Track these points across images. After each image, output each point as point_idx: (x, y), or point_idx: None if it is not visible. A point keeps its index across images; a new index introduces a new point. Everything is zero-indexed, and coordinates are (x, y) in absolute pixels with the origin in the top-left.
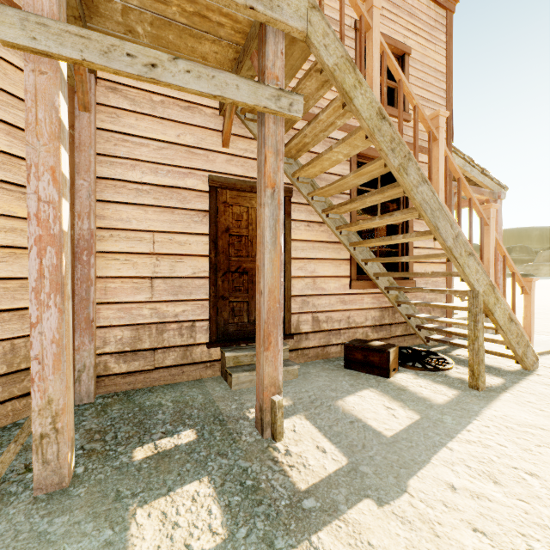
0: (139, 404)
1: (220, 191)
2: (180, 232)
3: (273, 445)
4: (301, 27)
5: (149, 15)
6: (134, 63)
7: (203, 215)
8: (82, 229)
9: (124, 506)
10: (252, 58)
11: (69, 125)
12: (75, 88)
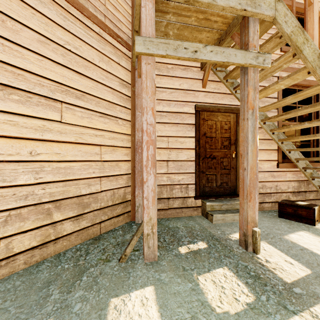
0: (166, 226)
1: (201, 112)
2: (181, 136)
3: (256, 256)
4: (271, 14)
5: (178, 25)
6: (187, 52)
7: (192, 126)
8: (138, 137)
9: (190, 274)
10: (232, 37)
11: (131, 85)
12: (135, 67)
